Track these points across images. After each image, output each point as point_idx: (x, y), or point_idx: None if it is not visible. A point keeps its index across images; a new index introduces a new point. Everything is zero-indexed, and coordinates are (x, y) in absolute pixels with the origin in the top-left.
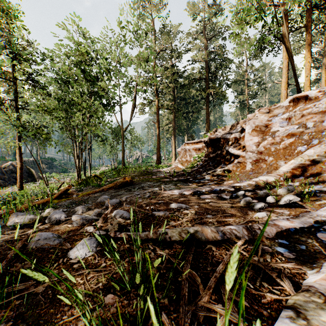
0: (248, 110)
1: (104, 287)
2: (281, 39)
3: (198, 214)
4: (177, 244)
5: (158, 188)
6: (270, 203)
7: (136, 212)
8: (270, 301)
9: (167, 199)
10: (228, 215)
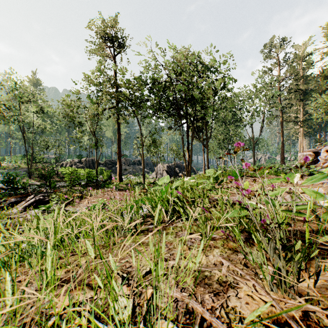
0: None
1: None
2: None
3: None
4: None
5: None
6: None
7: None
8: None
9: None
10: None
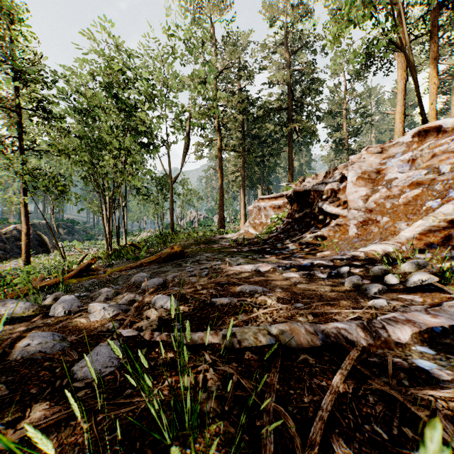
0: (348, 152)
1: (125, 437)
2: (399, 46)
3: (282, 301)
4: (251, 352)
5: (221, 262)
6: (389, 285)
7: (188, 299)
8: None
9: (235, 278)
10: (328, 303)
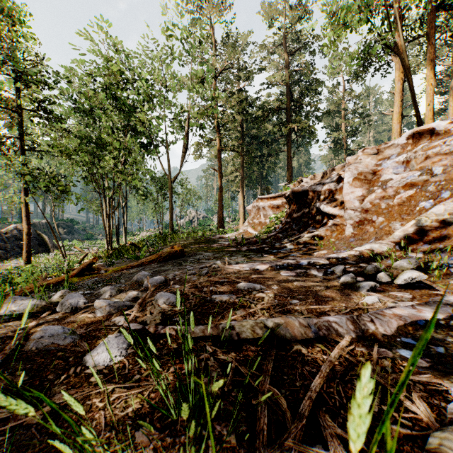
0: (346, 152)
1: (136, 414)
2: (395, 50)
3: (279, 298)
4: (249, 344)
5: (220, 261)
6: (382, 282)
7: (189, 296)
8: (398, 438)
9: (233, 277)
10: (322, 300)
